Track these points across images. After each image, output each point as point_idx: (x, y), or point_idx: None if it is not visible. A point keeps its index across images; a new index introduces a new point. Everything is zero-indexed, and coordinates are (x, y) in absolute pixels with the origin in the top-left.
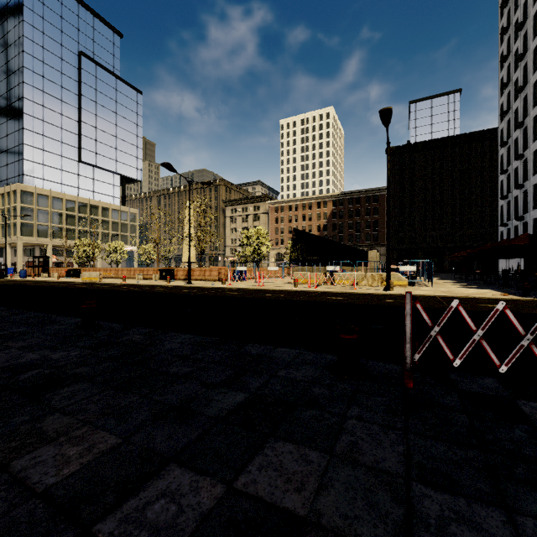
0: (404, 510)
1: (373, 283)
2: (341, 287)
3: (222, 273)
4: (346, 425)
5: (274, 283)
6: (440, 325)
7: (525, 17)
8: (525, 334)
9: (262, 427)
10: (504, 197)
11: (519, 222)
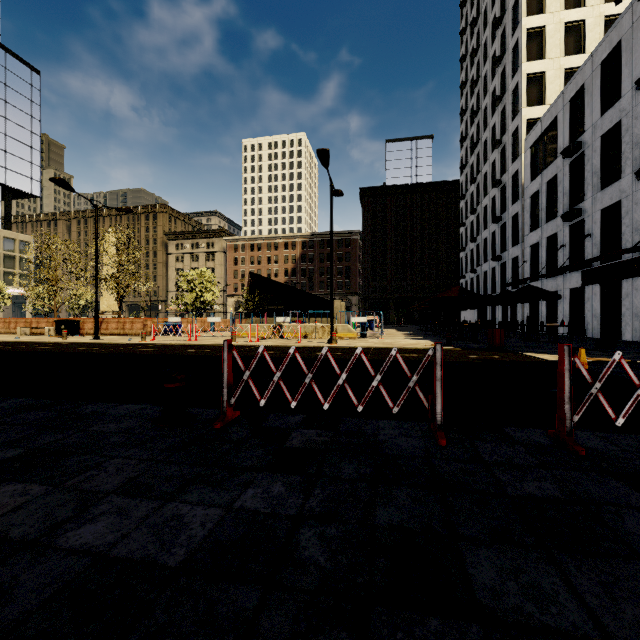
0: (74, 513)
1: (324, 335)
2: (287, 340)
3: (149, 325)
4: (105, 464)
5: (215, 337)
6: (250, 369)
7: (478, 76)
8: (308, 373)
9: (7, 475)
10: (463, 249)
11: (474, 275)
